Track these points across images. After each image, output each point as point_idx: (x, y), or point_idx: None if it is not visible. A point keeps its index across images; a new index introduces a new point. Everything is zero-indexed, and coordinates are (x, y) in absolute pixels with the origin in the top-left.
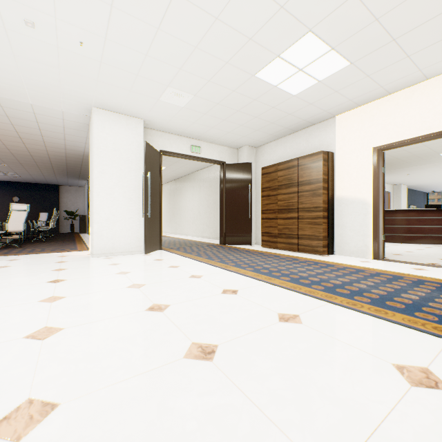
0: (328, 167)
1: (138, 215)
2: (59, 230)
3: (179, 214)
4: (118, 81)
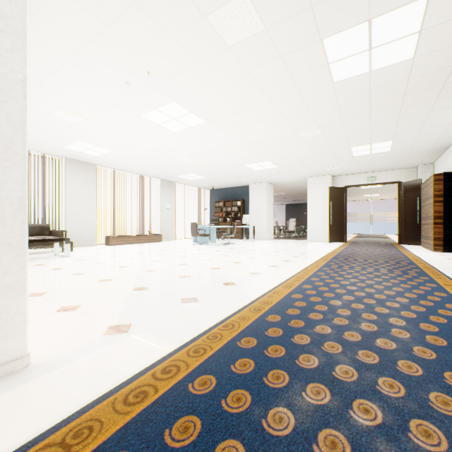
0: (442, 185)
1: (327, 223)
2: None
3: None
4: (307, 171)
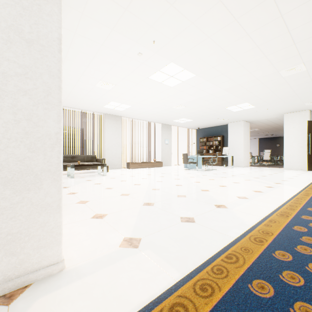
0: None
1: (305, 153)
2: None
3: None
4: (284, 108)
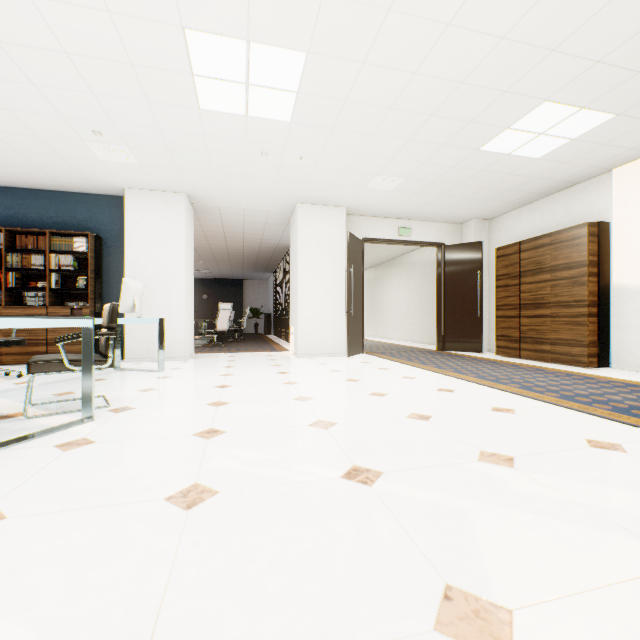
0: (598, 244)
1: (340, 314)
2: (243, 330)
3: (380, 311)
4: (326, 179)
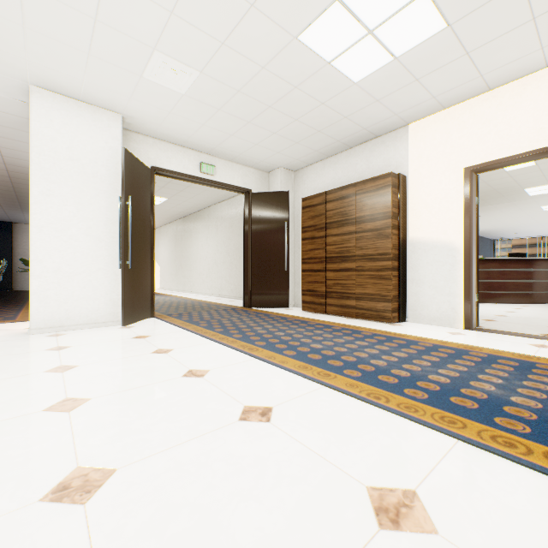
0: (399, 196)
1: (113, 265)
2: (13, 287)
3: (189, 264)
4: (63, 32)
